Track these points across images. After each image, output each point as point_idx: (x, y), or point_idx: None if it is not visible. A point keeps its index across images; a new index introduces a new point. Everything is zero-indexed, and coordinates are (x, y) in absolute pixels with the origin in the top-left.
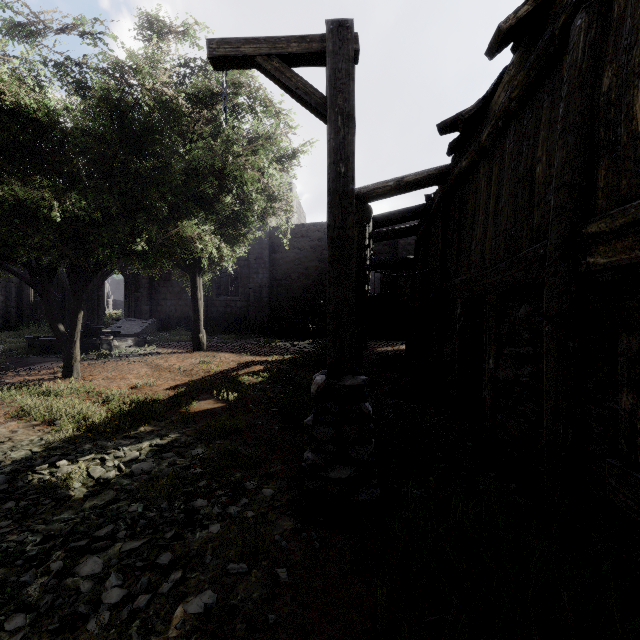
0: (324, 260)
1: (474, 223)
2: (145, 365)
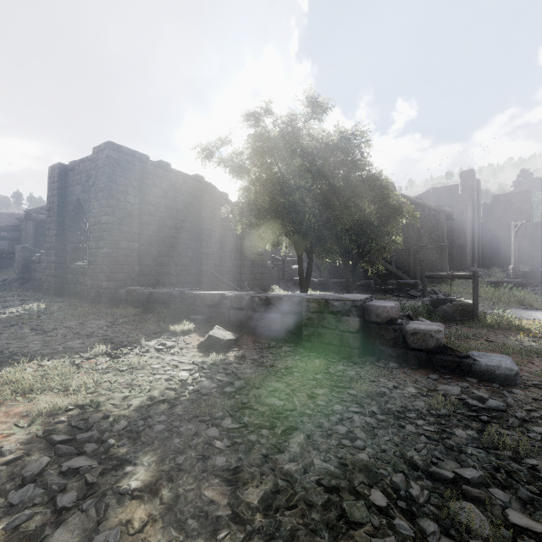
0: None
1: None
2: None
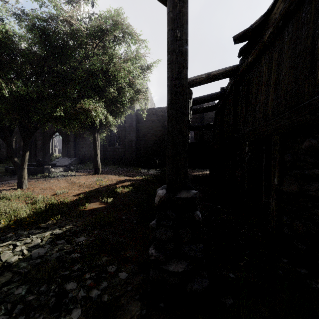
0: (164, 127)
1: (258, 94)
2: (66, 181)
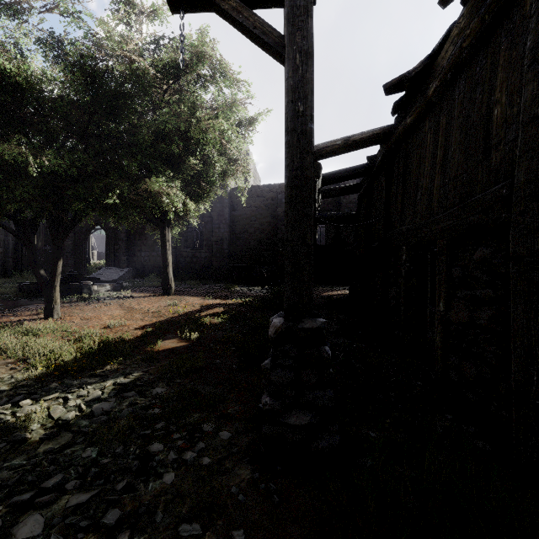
0: (277, 217)
1: (419, 175)
2: (119, 307)
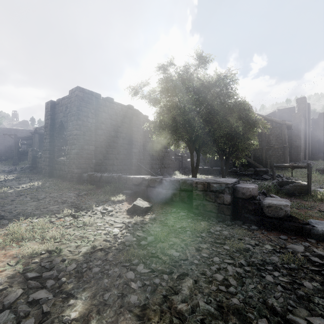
0: (5, 139)
1: None
2: None
